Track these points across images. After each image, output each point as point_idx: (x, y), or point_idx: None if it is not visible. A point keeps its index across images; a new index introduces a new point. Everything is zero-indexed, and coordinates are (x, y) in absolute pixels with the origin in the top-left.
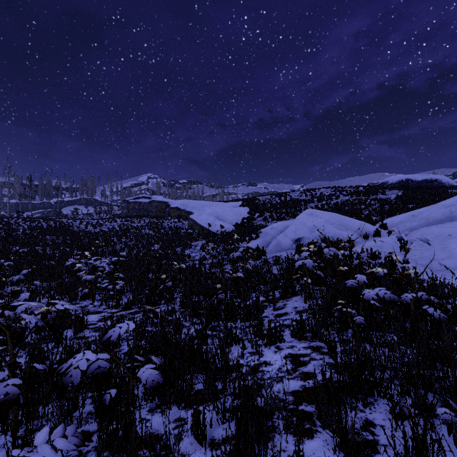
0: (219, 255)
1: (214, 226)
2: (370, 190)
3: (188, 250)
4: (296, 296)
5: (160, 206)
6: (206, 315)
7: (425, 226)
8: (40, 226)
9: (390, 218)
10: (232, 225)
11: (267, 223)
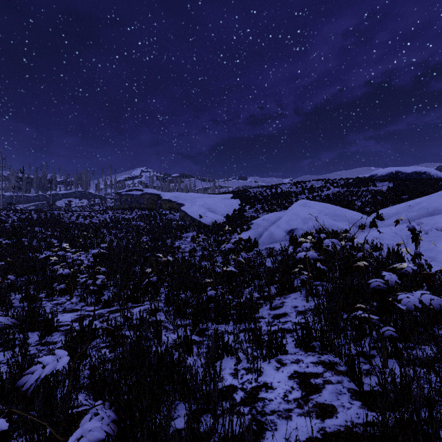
0: (210, 246)
1: (205, 217)
2: (360, 182)
3: (178, 241)
4: (295, 293)
5: (152, 198)
6: (193, 317)
7: (425, 216)
8: (30, 217)
9: (385, 208)
10: (223, 216)
11: (258, 214)
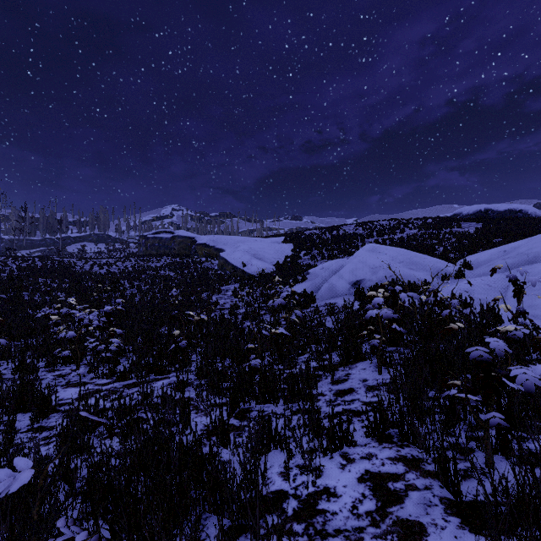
0: (255, 302)
1: (250, 265)
2: (441, 222)
3: (216, 296)
4: (363, 361)
5: (184, 242)
6: (232, 394)
7: (525, 264)
8: (32, 265)
9: (474, 254)
10: (272, 265)
11: (316, 262)
